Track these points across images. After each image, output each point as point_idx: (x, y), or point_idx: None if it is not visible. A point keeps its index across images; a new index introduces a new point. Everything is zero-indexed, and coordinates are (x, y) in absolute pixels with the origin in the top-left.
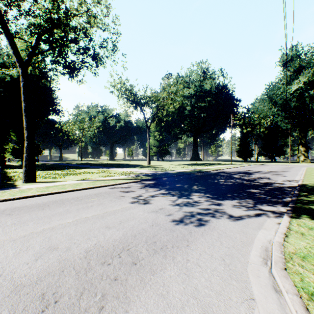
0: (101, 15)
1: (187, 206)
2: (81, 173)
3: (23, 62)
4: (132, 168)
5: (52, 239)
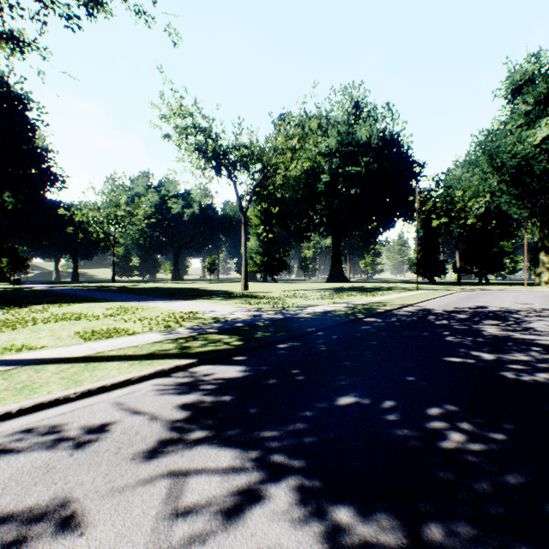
0: None
1: None
2: (38, 322)
3: None
4: (203, 301)
5: None
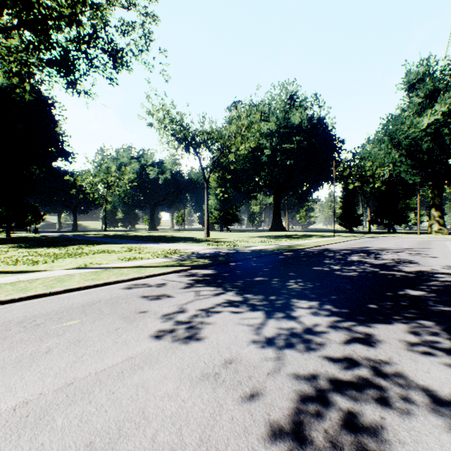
0: None
1: (295, 350)
2: (88, 254)
3: None
4: (180, 243)
5: None
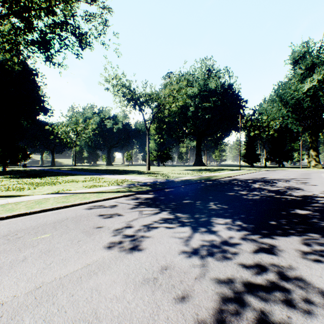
0: None
1: (216, 259)
2: (61, 182)
3: None
4: (129, 175)
5: None
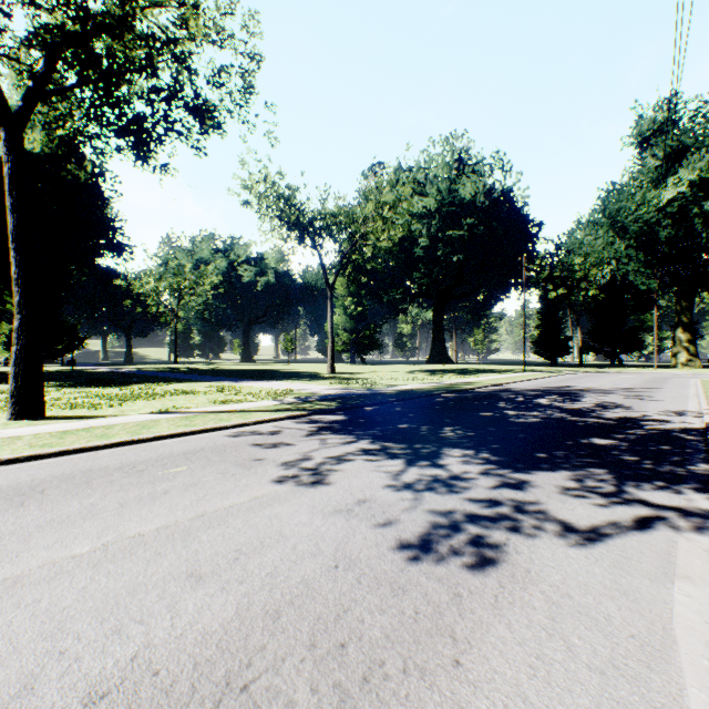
0: (216, 10)
1: (435, 493)
2: (165, 395)
3: (9, 113)
4: (292, 381)
5: None
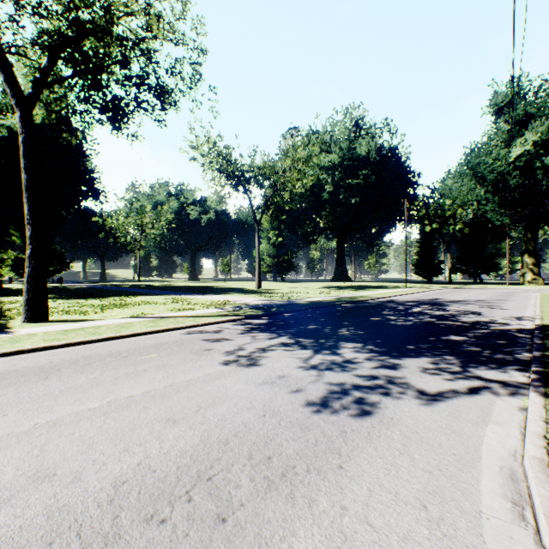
0: (172, 17)
1: (333, 371)
2: (134, 305)
3: (23, 98)
4: (229, 295)
5: (46, 452)
